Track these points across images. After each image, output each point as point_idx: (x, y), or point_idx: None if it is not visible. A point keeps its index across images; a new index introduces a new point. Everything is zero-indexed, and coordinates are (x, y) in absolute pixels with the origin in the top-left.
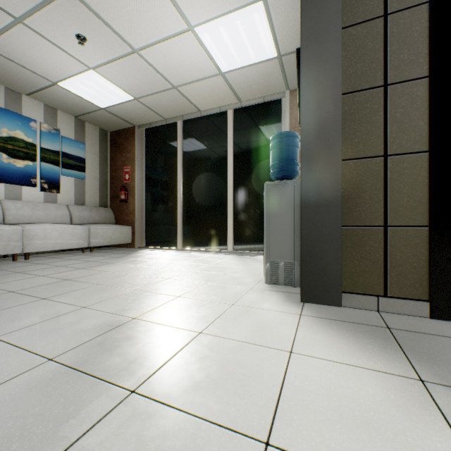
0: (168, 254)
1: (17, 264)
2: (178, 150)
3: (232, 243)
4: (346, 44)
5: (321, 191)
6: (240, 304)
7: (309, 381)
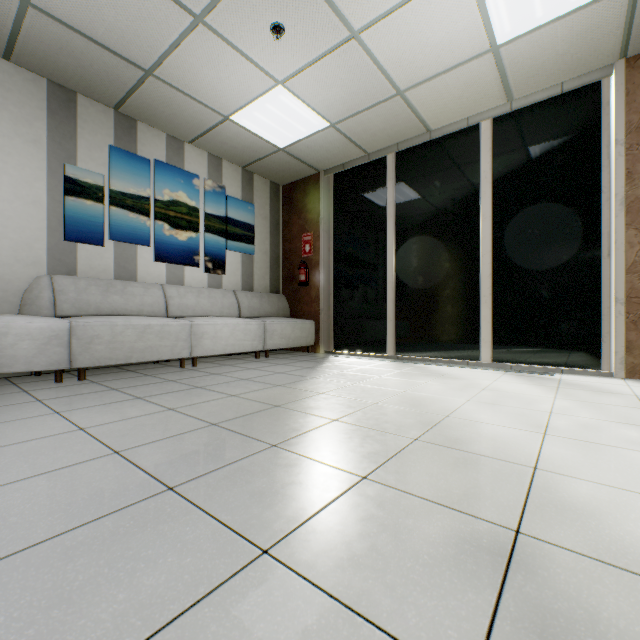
0: (382, 364)
1: (187, 373)
2: (388, 200)
3: (490, 349)
4: None
5: None
6: None
7: None
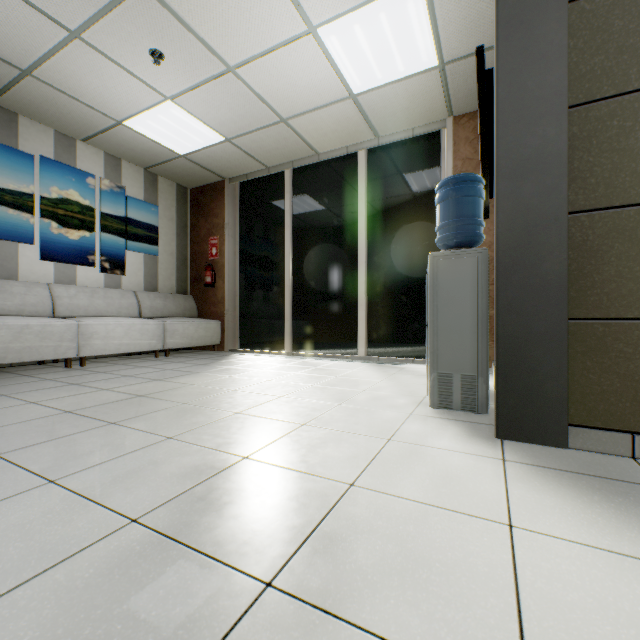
0: (273, 360)
1: (71, 373)
2: (286, 211)
3: (365, 345)
4: (574, 27)
5: (532, 263)
6: (401, 440)
7: (562, 583)
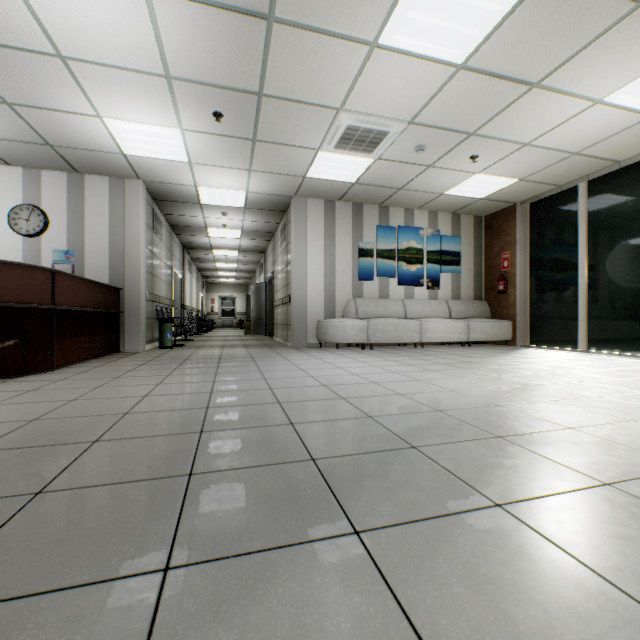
0: (564, 354)
1: (420, 350)
2: (579, 221)
3: None
4: None
5: None
6: None
7: None
